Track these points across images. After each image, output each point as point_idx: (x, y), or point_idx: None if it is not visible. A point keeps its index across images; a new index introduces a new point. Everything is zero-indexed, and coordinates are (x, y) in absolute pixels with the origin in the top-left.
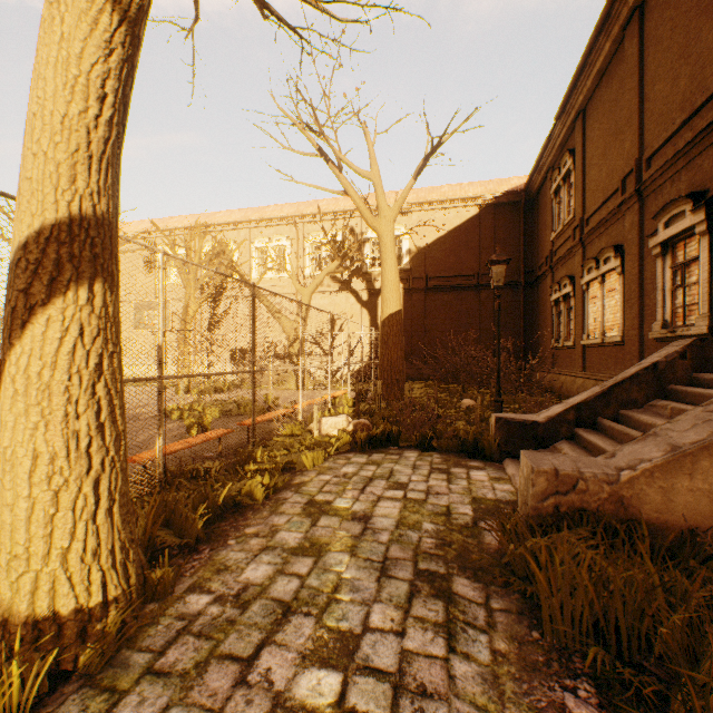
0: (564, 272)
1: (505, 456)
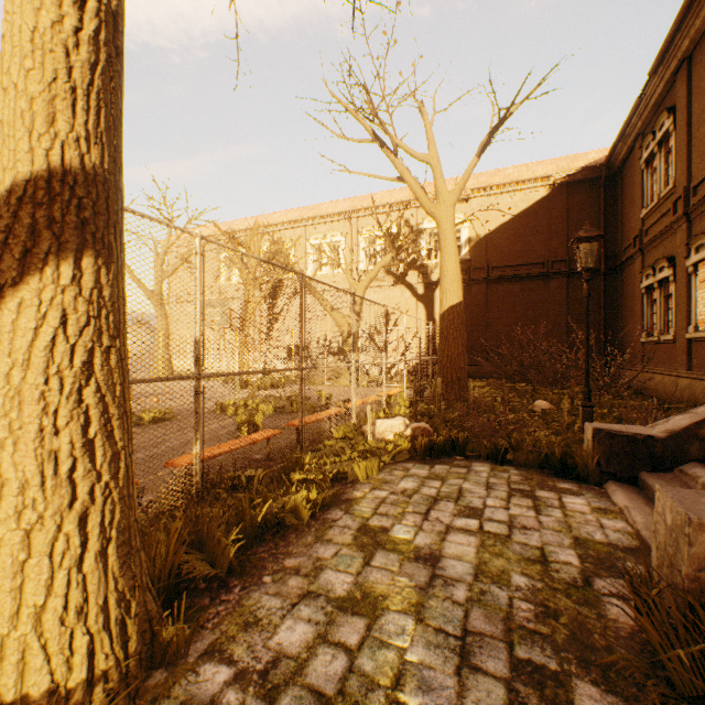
0: (659, 253)
1: (606, 478)
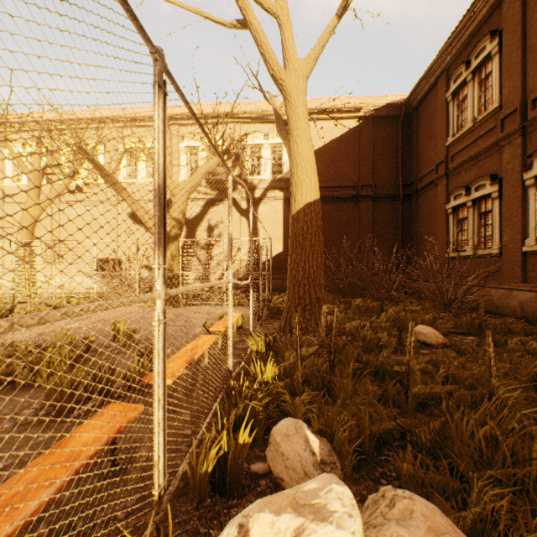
0: (472, 174)
1: None
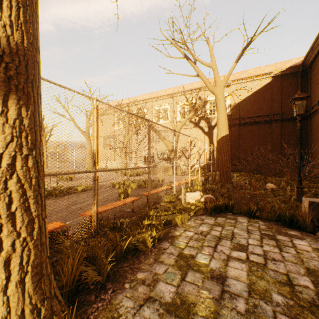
0: None
1: (317, 229)
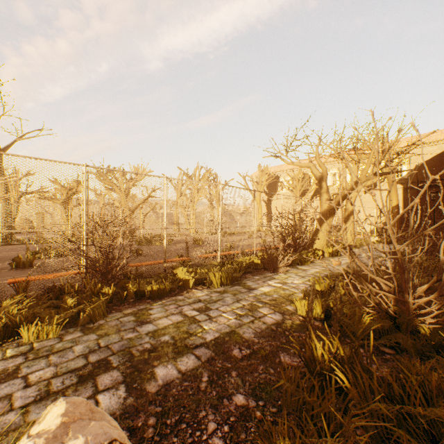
0: None
1: None
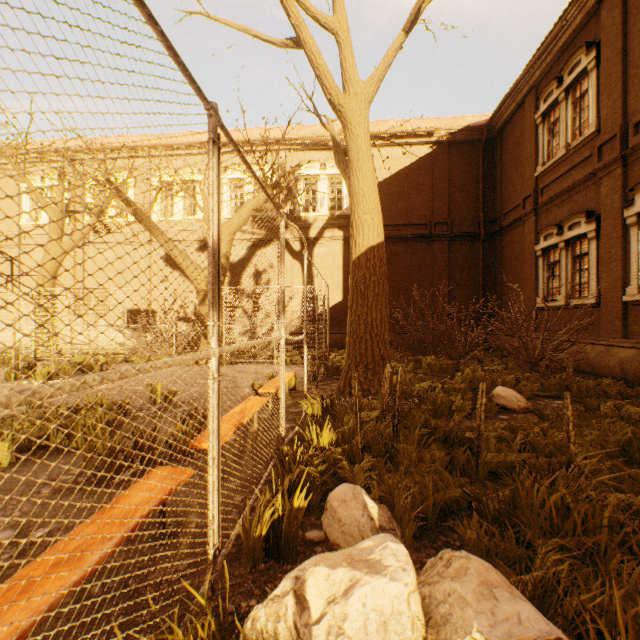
0: (565, 210)
1: None
